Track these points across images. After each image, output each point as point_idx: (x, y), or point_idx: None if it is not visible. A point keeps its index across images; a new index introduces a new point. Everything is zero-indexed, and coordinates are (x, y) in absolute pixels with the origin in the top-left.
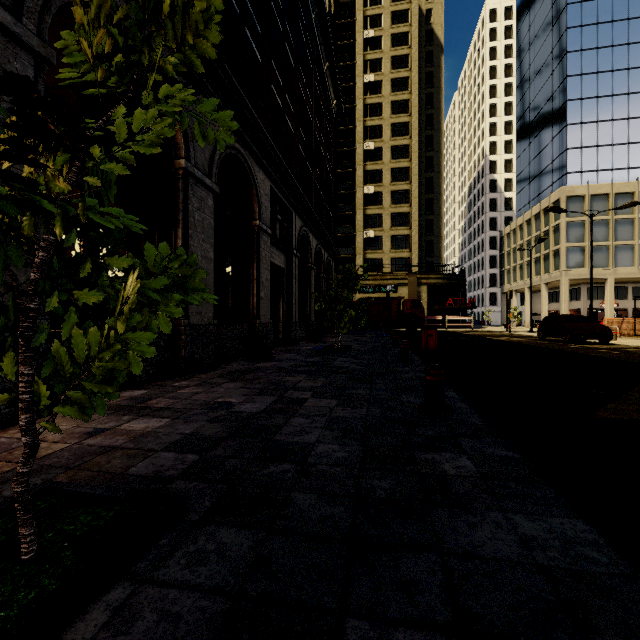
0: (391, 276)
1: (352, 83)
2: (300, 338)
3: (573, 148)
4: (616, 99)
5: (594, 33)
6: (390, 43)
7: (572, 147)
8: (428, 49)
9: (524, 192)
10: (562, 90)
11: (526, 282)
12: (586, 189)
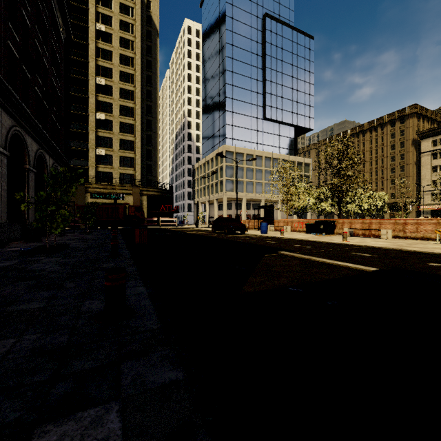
0: (120, 187)
1: (85, 24)
2: (12, 239)
3: (229, 124)
4: (246, 104)
5: (238, 65)
6: (119, 9)
7: (228, 124)
8: (148, 29)
9: (206, 144)
10: (224, 90)
11: (207, 198)
12: (234, 149)
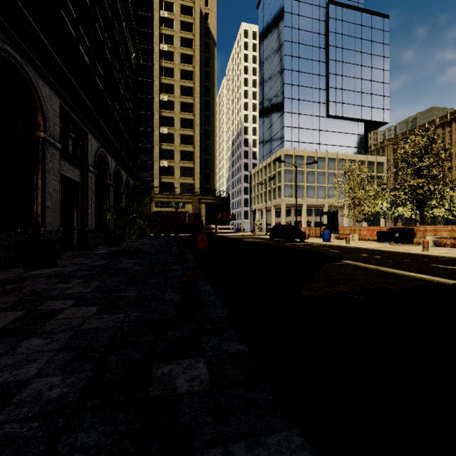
0: (180, 196)
1: (151, 47)
2: (98, 243)
3: (287, 126)
4: (307, 103)
5: (297, 62)
6: (180, 27)
7: (287, 126)
8: (206, 40)
9: (263, 149)
10: (282, 91)
11: (264, 204)
12: (294, 152)
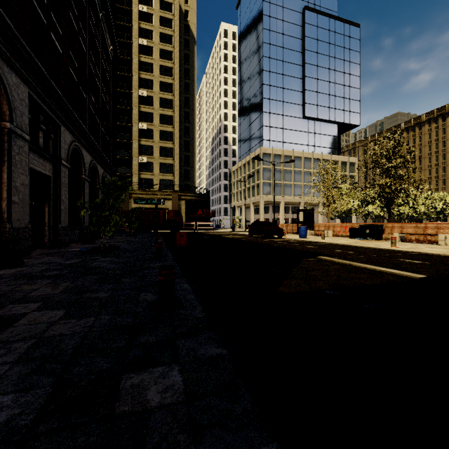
0: (160, 192)
1: (129, 41)
2: (72, 241)
3: (266, 126)
4: (284, 104)
5: (275, 64)
6: (159, 22)
7: (265, 125)
8: (186, 37)
9: (242, 147)
10: (261, 91)
11: (243, 201)
12: (272, 150)
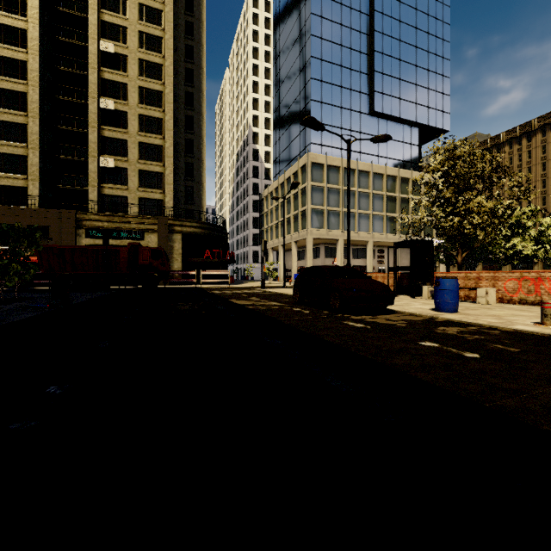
0: (135, 219)
1: None
2: None
3: None
4: (343, 91)
5: (330, 28)
6: None
7: None
8: None
9: (279, 160)
10: (308, 68)
11: (280, 240)
12: (325, 159)
